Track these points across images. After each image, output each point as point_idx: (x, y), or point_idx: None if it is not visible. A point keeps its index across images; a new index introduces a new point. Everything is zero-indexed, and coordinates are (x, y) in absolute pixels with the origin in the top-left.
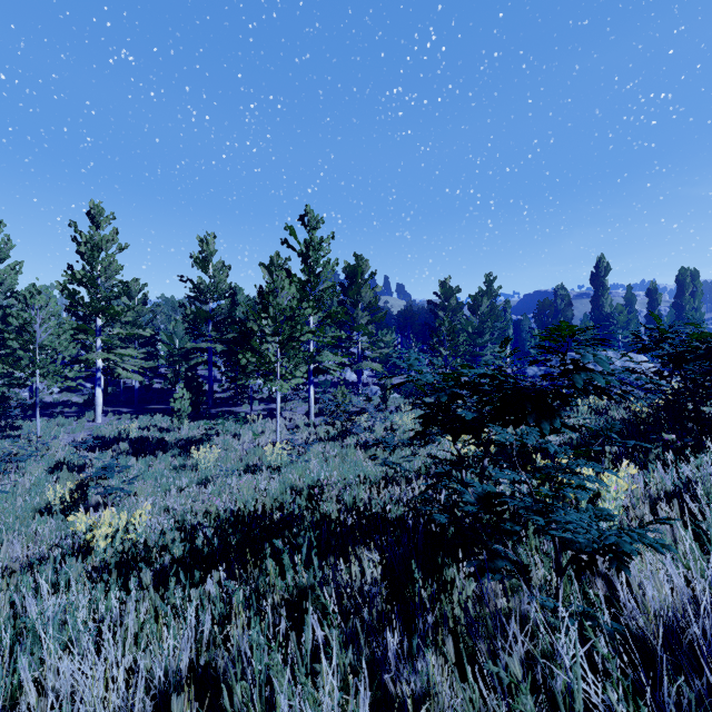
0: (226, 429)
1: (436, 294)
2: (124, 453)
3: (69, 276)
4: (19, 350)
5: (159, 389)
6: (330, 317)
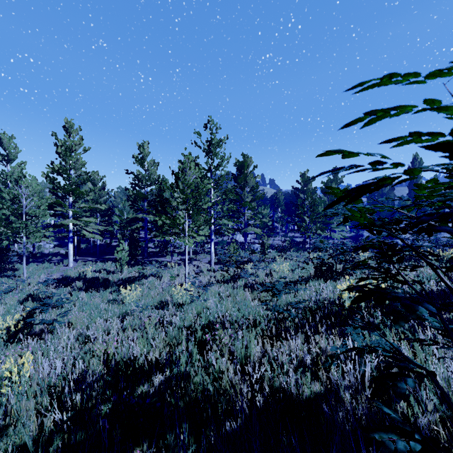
0: (151, 273)
1: (298, 182)
2: (76, 289)
3: (51, 168)
4: (11, 216)
5: (115, 246)
6: (225, 194)
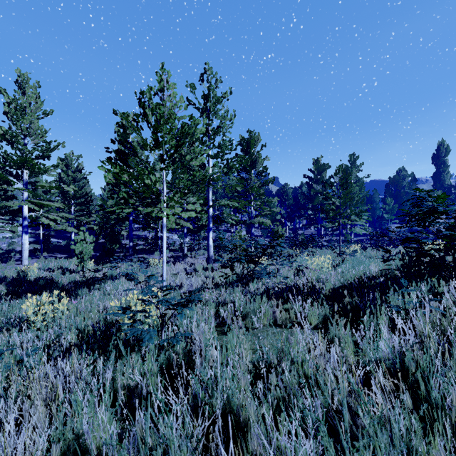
0: (122, 272)
1: (310, 170)
2: None
3: None
4: None
5: (100, 243)
6: (228, 166)
